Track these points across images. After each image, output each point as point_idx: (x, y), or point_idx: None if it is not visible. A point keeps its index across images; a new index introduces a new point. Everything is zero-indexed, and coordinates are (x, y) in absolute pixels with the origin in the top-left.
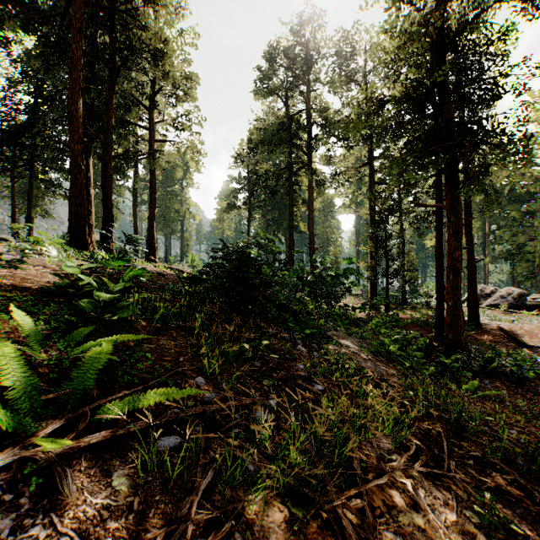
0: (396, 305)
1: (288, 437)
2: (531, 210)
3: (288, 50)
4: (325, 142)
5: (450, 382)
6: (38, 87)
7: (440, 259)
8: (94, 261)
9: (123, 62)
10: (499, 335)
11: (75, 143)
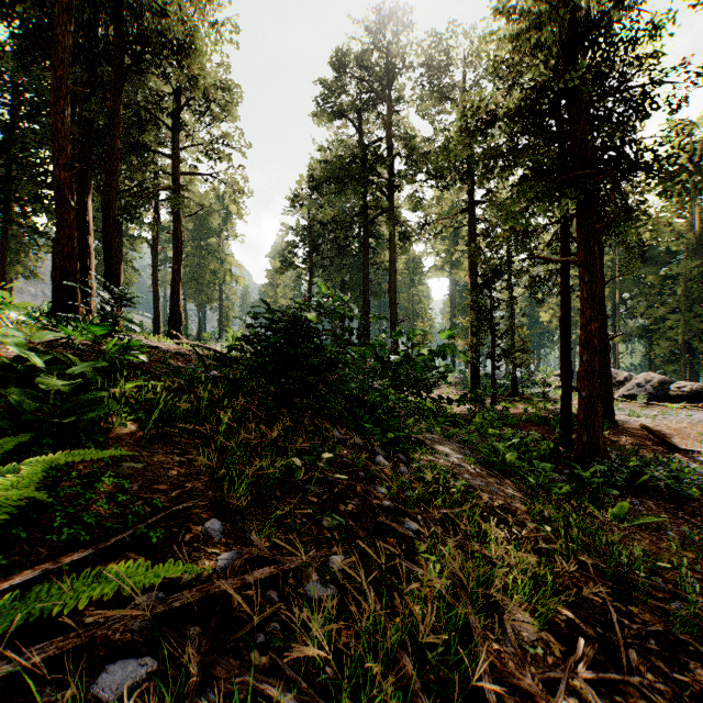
0: (503, 397)
1: (363, 642)
2: (673, 274)
3: (363, 56)
4: (411, 180)
5: (590, 505)
6: (15, 96)
7: (567, 334)
8: (63, 329)
9: (133, 59)
10: (640, 435)
11: (61, 168)
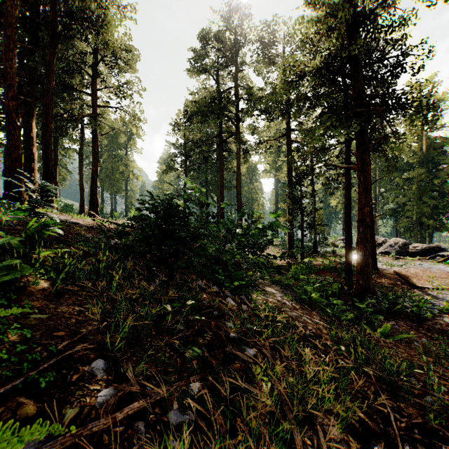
0: (308, 254)
1: None
2: (410, 177)
3: (219, 34)
4: (250, 115)
5: (366, 326)
6: None
7: (349, 214)
8: None
9: (63, 27)
10: (393, 278)
11: (10, 99)
